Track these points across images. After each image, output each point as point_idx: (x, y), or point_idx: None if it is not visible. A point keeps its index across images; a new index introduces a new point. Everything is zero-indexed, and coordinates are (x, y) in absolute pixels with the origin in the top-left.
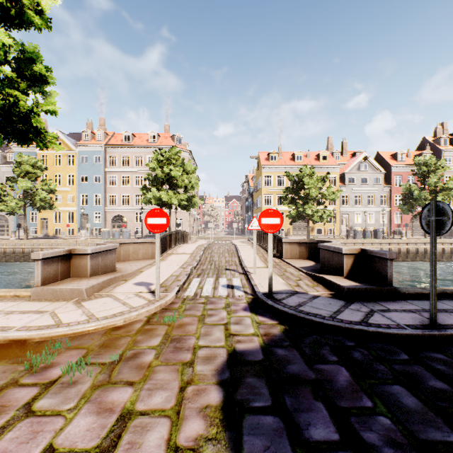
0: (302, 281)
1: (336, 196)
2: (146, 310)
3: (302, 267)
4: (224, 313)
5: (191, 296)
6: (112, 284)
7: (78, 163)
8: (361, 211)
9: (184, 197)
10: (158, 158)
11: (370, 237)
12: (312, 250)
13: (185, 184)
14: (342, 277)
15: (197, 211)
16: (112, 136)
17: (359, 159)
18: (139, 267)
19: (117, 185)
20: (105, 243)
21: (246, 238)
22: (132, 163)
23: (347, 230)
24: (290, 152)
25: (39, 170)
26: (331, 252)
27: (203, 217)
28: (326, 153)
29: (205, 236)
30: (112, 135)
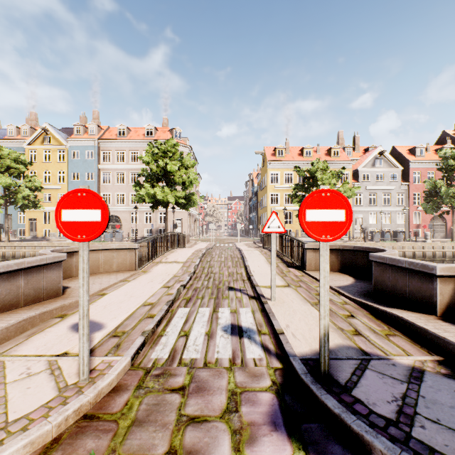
0: (357, 319)
1: (353, 193)
2: (25, 443)
3: (340, 286)
4: (226, 442)
5: (162, 363)
6: (33, 326)
7: (69, 159)
8: (376, 210)
9: (181, 194)
10: (154, 152)
11: (389, 239)
12: (346, 259)
13: (183, 180)
14: (433, 316)
15: (198, 212)
16: (107, 130)
17: (374, 154)
18: (101, 287)
19: (111, 182)
20: (45, 253)
21: (251, 240)
22: (127, 159)
23: (365, 231)
24: (298, 147)
25: (23, 165)
26: (401, 269)
27: (204, 218)
28: (338, 147)
29: (206, 238)
30: (106, 129)
